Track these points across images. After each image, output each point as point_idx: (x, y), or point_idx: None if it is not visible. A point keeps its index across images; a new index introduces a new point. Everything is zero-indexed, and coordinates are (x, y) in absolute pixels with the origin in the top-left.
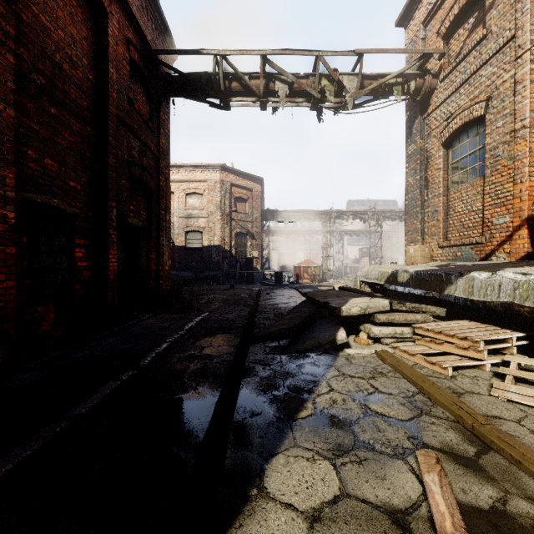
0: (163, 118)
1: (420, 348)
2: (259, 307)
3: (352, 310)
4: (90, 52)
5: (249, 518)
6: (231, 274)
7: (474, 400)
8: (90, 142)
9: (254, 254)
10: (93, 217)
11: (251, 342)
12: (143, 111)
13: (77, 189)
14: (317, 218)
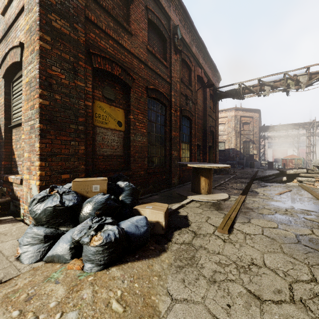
0: (217, 106)
1: (315, 183)
2: (257, 175)
3: (290, 172)
4: (202, 100)
5: (255, 189)
6: (241, 162)
7: (316, 190)
8: (202, 124)
9: (254, 152)
10: (202, 145)
11: (254, 179)
12: (212, 107)
13: (200, 138)
14: (301, 127)
